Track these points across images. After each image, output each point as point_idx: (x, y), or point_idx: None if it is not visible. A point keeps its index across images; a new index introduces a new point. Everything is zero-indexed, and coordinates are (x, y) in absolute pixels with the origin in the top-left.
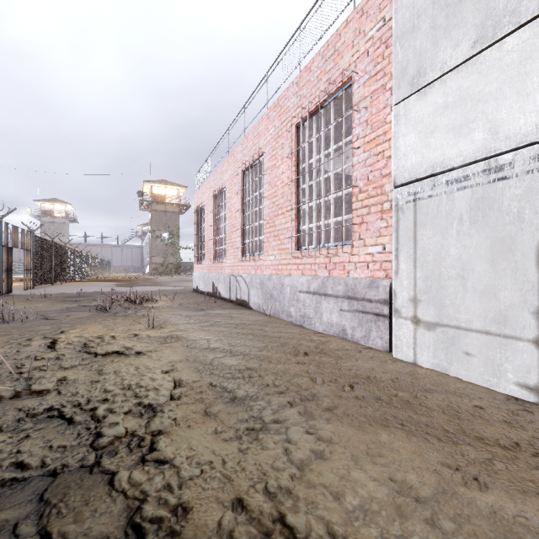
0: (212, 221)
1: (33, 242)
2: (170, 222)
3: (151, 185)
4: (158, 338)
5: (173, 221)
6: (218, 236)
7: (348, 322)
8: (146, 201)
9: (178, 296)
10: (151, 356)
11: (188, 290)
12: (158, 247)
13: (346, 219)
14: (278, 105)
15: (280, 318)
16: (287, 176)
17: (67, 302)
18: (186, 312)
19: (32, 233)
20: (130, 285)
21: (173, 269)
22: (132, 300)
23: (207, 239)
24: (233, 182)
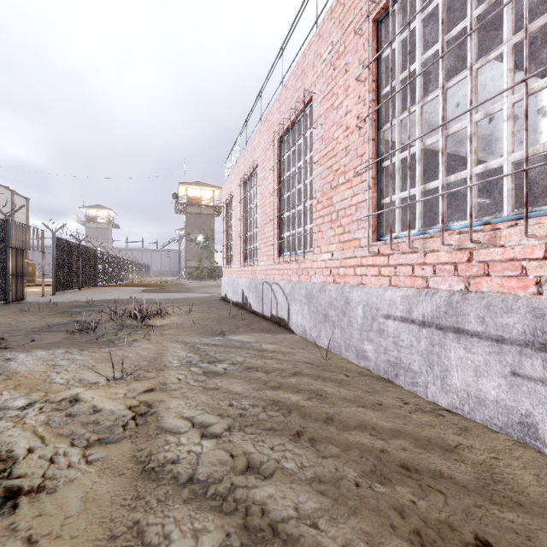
0: (242, 213)
1: (54, 244)
2: (205, 225)
3: (186, 187)
4: (108, 416)
5: (208, 224)
6: (248, 231)
7: (545, 411)
8: (181, 204)
9: (201, 306)
10: (12, 535)
11: (216, 297)
12: (193, 250)
13: (520, 159)
14: (337, 6)
15: (341, 357)
16: (356, 115)
17: (63, 315)
18: (196, 338)
19: (53, 235)
20: (157, 290)
21: (206, 273)
22: (133, 315)
23: (236, 237)
24: (267, 156)
